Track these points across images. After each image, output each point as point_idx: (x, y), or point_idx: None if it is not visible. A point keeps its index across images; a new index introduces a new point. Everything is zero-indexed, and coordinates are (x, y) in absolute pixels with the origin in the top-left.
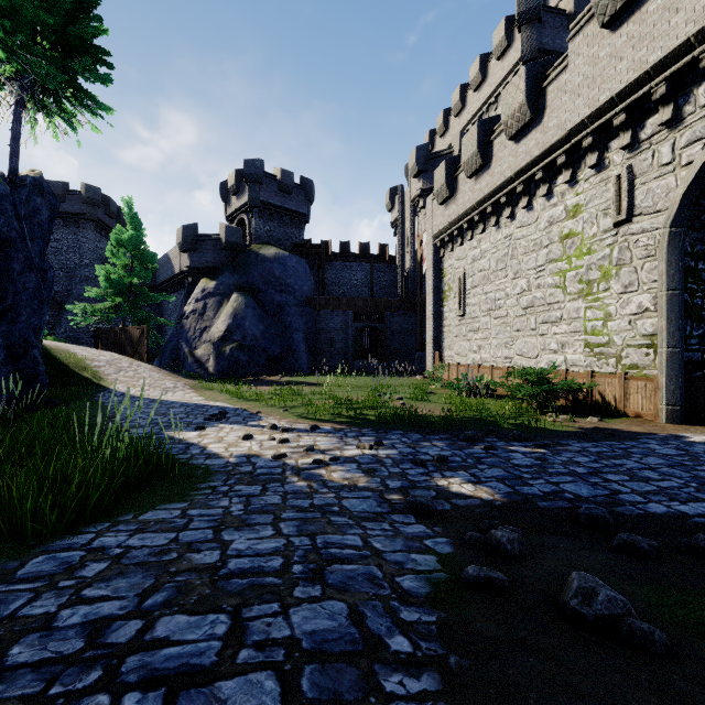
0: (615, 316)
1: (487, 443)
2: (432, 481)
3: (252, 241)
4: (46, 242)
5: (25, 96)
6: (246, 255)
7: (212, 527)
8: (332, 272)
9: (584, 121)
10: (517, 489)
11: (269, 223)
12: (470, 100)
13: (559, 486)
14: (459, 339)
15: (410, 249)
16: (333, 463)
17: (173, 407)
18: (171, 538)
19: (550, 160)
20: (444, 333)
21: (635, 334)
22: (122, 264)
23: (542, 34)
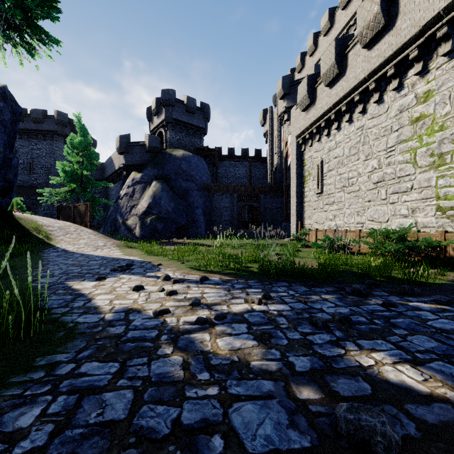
0: None
1: (379, 297)
2: (351, 359)
3: (167, 147)
4: (11, 138)
5: None
6: (162, 155)
7: None
8: (222, 168)
9: (439, 14)
10: None
11: (179, 134)
12: (321, 43)
13: None
14: (317, 211)
15: (277, 150)
16: (219, 322)
17: (94, 259)
18: None
19: (402, 56)
20: (305, 207)
21: None
22: (76, 161)
23: None
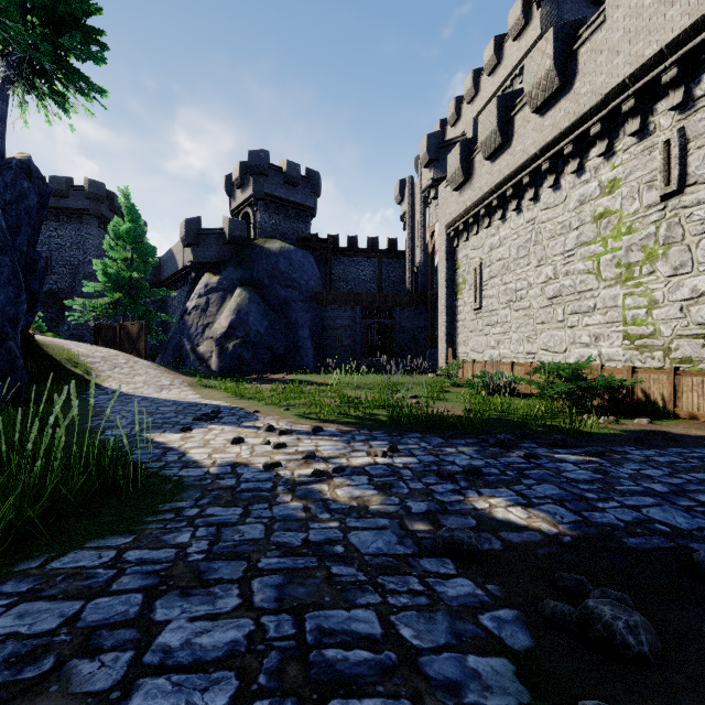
0: (662, 303)
1: (525, 449)
2: (467, 503)
3: (257, 235)
4: (37, 231)
5: (13, 74)
6: (250, 249)
7: (146, 587)
8: (339, 268)
9: (625, 82)
10: (585, 516)
11: (274, 216)
12: (484, 85)
13: (641, 512)
14: (475, 334)
15: (420, 242)
16: (337, 475)
17: (164, 405)
18: (69, 613)
19: (582, 130)
20: (458, 328)
21: (688, 322)
22: (123, 258)
23: (563, 10)
